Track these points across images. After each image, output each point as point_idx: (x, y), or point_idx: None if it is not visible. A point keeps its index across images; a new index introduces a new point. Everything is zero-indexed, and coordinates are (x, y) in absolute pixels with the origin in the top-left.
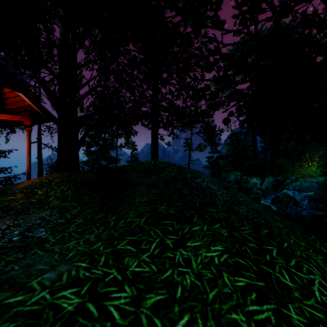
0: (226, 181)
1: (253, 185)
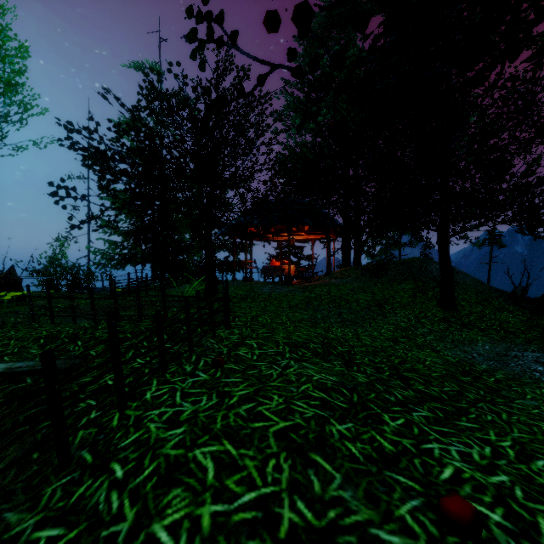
0: None
1: None
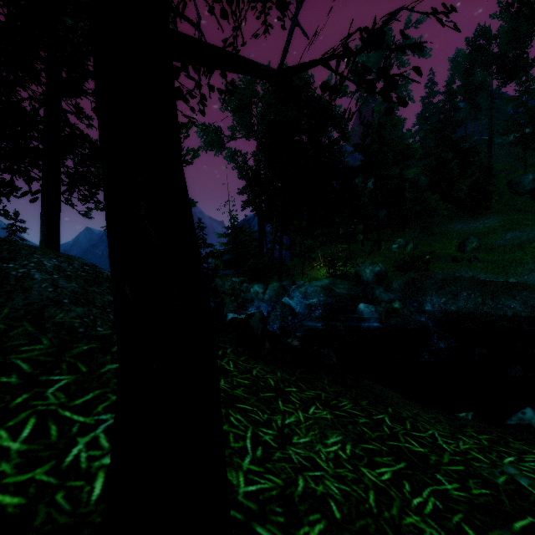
0: (220, 292)
1: (255, 295)
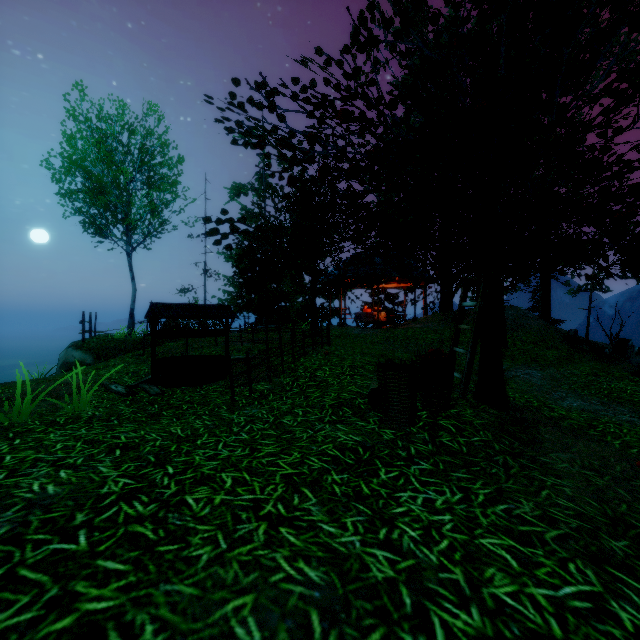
0: None
1: None
